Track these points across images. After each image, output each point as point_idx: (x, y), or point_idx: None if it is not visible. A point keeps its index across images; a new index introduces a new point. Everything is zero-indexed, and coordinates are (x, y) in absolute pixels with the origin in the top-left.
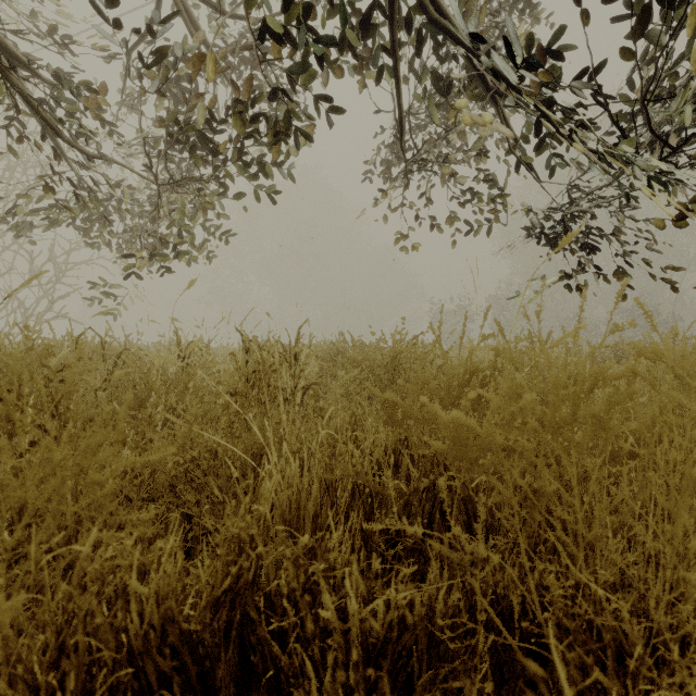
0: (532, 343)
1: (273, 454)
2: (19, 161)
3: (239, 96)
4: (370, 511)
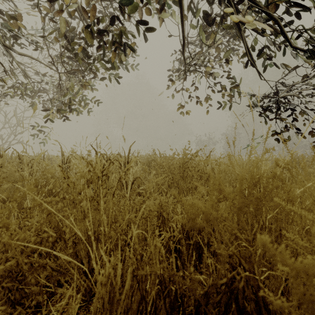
0: (314, 155)
1: (94, 247)
2: (0, 68)
3: (95, 14)
4: (175, 298)
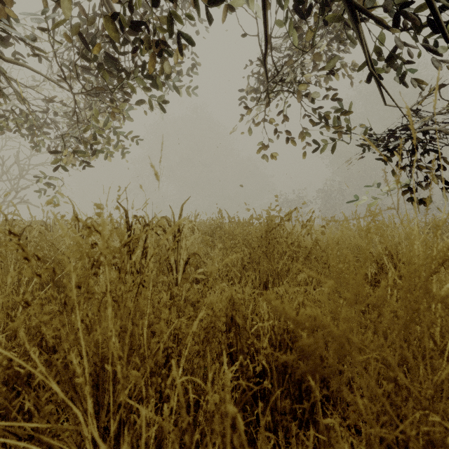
0: None
1: (91, 410)
2: None
3: None
4: None
